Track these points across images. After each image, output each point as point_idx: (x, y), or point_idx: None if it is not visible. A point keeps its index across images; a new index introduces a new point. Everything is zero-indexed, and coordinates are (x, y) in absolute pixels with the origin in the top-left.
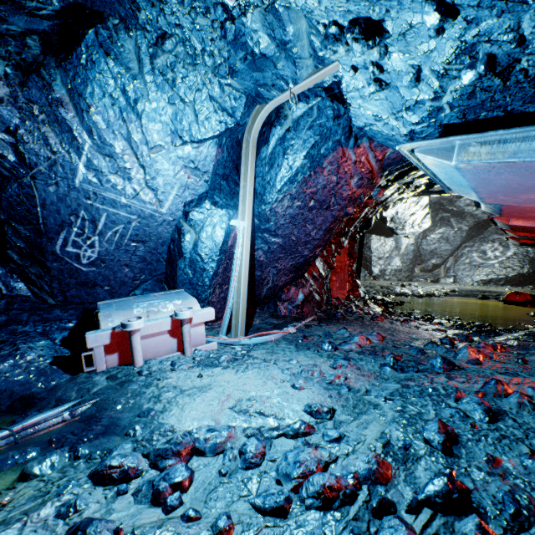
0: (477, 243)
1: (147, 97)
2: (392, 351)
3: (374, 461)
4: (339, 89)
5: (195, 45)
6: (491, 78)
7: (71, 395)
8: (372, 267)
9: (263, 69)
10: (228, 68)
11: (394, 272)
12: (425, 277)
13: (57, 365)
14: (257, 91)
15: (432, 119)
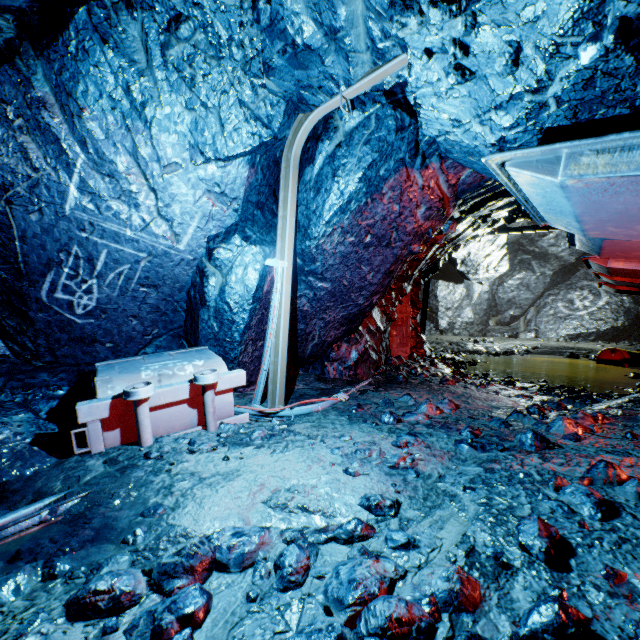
0: (563, 291)
1: (158, 99)
2: (469, 424)
3: (456, 579)
4: (404, 93)
5: (219, 32)
6: (621, 55)
7: (54, 486)
8: (439, 320)
9: (307, 66)
10: (263, 63)
11: (464, 326)
12: (502, 331)
13: (39, 446)
14: (300, 95)
15: (531, 120)
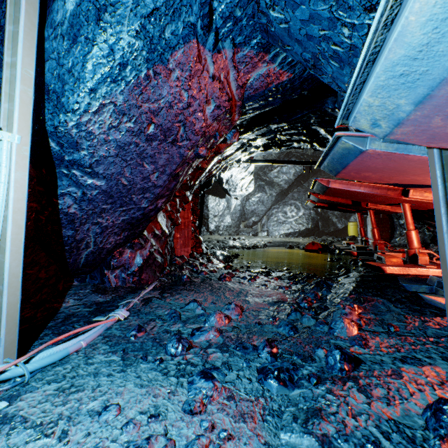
0: (281, 206)
1: None
2: (265, 340)
3: None
4: None
5: None
6: None
7: None
8: (209, 224)
9: None
10: None
11: (226, 228)
12: (248, 231)
13: None
14: None
15: None
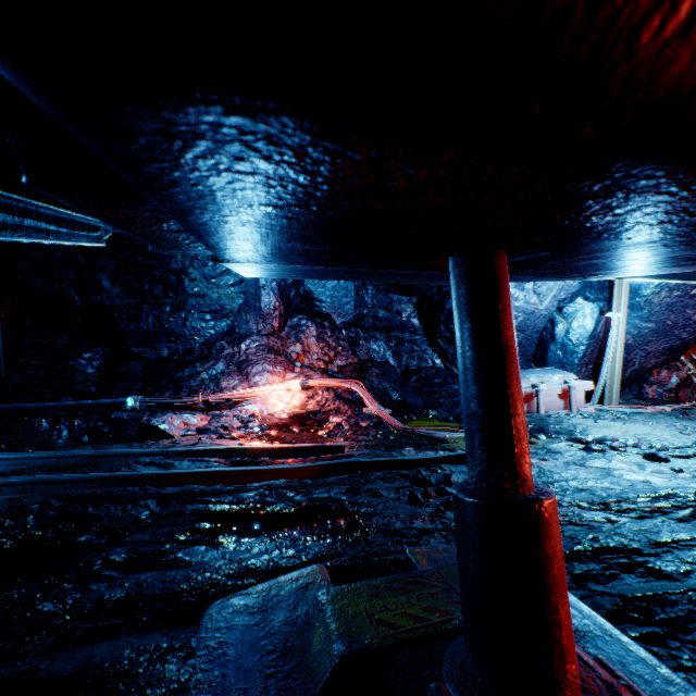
0: None
1: None
2: None
3: None
4: None
5: None
6: None
7: None
8: None
9: None
10: None
11: None
12: None
13: None
14: None
15: None
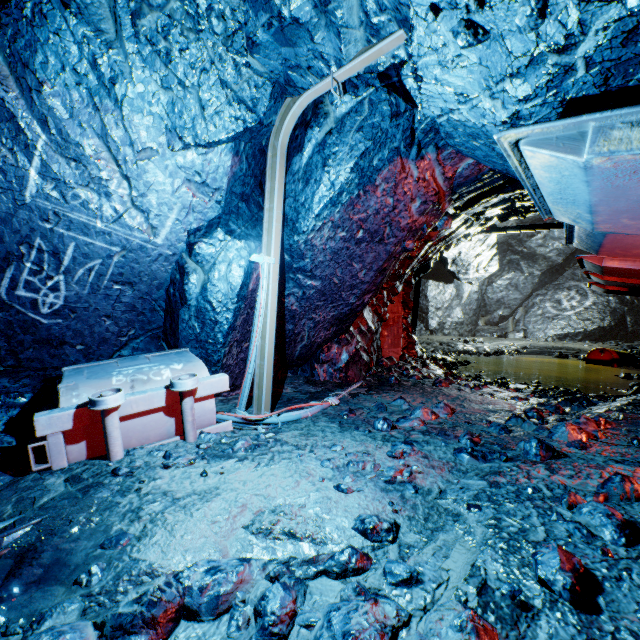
0: (551, 291)
1: (129, 76)
2: (468, 430)
3: (470, 629)
4: (399, 76)
5: None
6: None
7: (4, 511)
8: (429, 320)
9: (295, 43)
10: (246, 38)
11: (454, 326)
12: (491, 331)
13: None
14: (287, 76)
15: (552, 89)
